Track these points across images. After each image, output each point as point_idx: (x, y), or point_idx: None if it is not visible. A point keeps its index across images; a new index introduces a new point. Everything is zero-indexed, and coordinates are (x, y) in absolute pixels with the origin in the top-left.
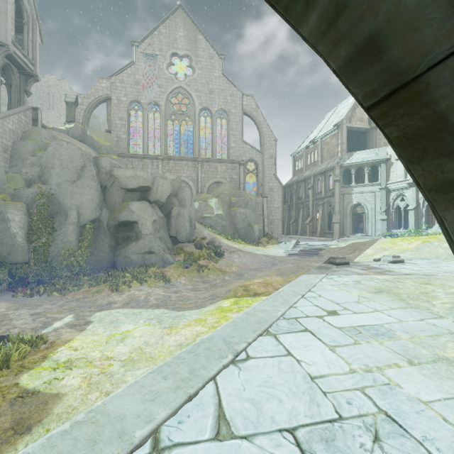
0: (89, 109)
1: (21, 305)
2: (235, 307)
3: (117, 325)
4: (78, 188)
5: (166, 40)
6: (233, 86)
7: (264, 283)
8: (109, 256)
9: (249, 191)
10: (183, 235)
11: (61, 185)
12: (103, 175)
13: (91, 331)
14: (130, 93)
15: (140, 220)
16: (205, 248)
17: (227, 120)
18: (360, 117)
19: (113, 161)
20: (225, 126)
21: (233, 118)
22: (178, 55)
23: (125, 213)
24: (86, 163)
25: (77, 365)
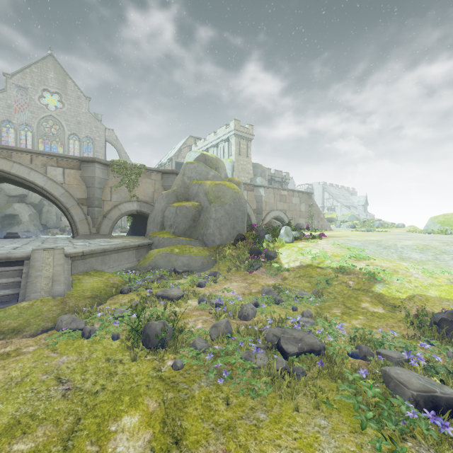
0: None
1: None
2: None
3: None
4: None
5: (38, 78)
6: (98, 121)
7: None
8: None
9: None
10: (51, 223)
11: None
12: None
13: None
14: (2, 114)
15: (21, 214)
16: (67, 231)
17: (93, 144)
18: (184, 156)
19: None
20: None
21: (97, 143)
22: (49, 91)
23: (10, 209)
24: None
25: None
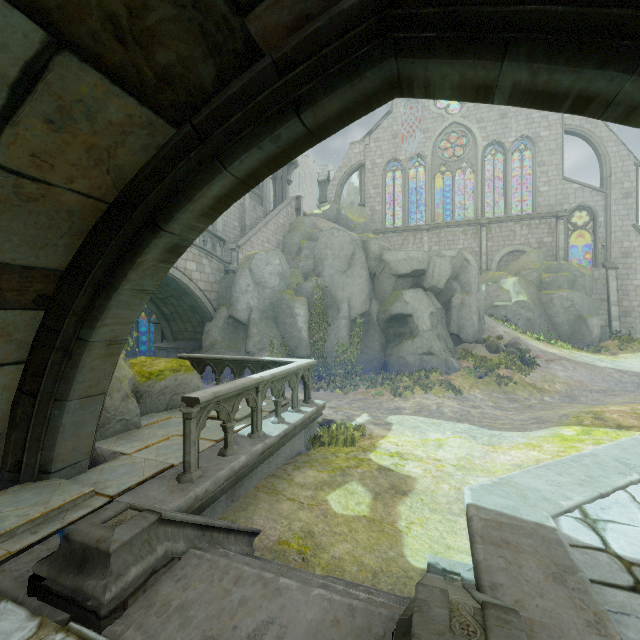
0: (340, 184)
1: (313, 397)
2: (586, 438)
3: (422, 432)
4: (348, 278)
5: None
6: None
7: (633, 413)
8: (379, 355)
9: (576, 261)
10: (468, 332)
11: (333, 277)
12: (371, 261)
13: (399, 432)
14: (386, 152)
15: (416, 312)
16: (503, 352)
17: (532, 151)
18: None
19: (381, 243)
20: (527, 160)
21: (543, 145)
22: None
23: (398, 304)
24: (356, 250)
25: (409, 458)
